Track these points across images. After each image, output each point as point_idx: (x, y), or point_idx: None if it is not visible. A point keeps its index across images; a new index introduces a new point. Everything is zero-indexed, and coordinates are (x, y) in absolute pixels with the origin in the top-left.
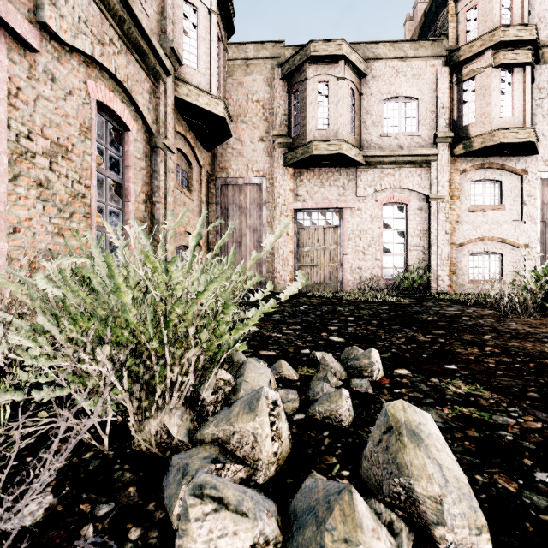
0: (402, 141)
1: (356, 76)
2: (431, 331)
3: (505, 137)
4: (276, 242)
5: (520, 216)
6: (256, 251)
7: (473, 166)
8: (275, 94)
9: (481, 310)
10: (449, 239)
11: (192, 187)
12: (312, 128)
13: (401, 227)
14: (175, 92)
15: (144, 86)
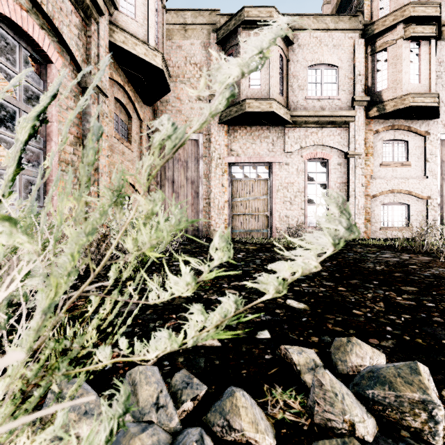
0: (324, 104)
1: (284, 43)
2: (401, 288)
3: (414, 101)
4: (212, 193)
5: (423, 171)
6: (194, 201)
7: (384, 127)
8: (211, 57)
9: (416, 256)
10: (365, 191)
11: (131, 139)
12: (246, 87)
13: (323, 180)
14: (111, 38)
15: (71, 18)
